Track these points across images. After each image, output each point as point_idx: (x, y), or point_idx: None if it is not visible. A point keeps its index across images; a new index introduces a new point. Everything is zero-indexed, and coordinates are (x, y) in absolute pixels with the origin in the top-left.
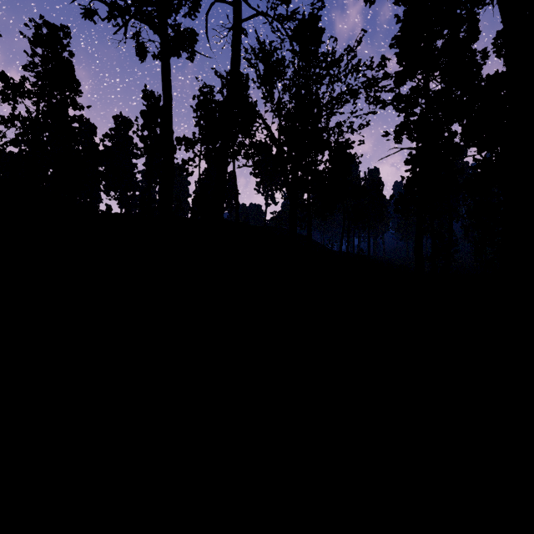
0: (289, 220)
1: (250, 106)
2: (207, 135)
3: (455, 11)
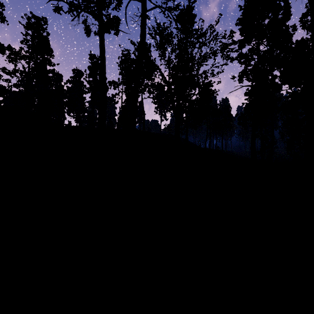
0: (175, 130)
1: (151, 61)
2: (126, 80)
3: (276, 2)
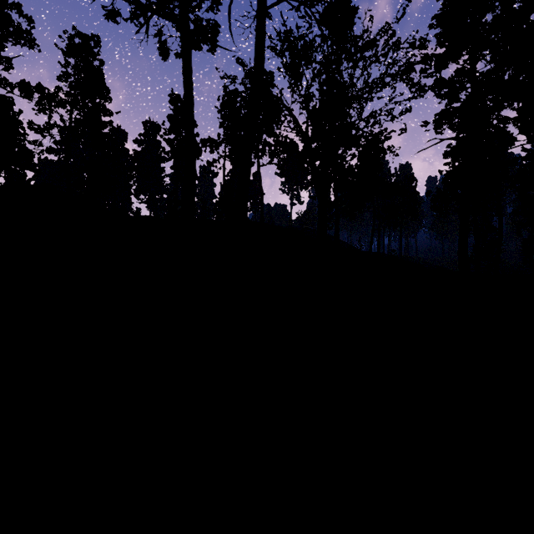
0: (318, 221)
1: (275, 96)
2: (231, 135)
3: None
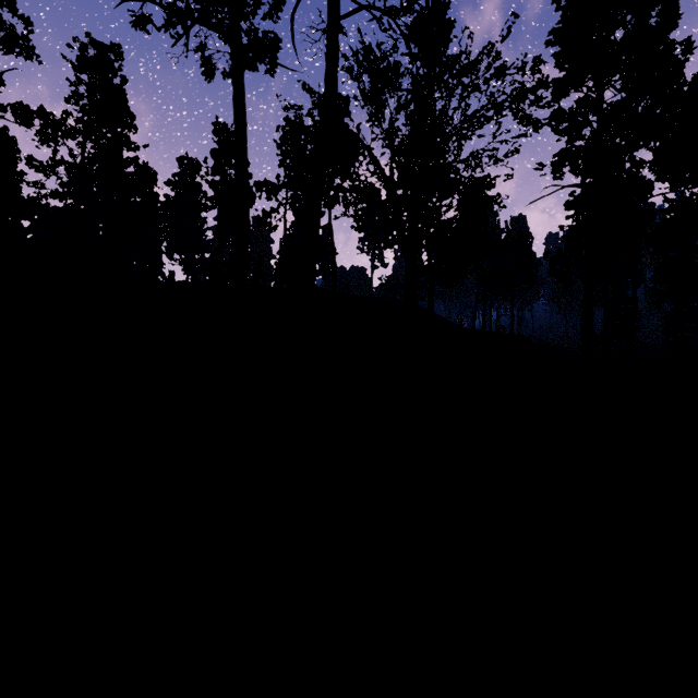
0: (405, 289)
1: (351, 132)
2: (294, 178)
3: None
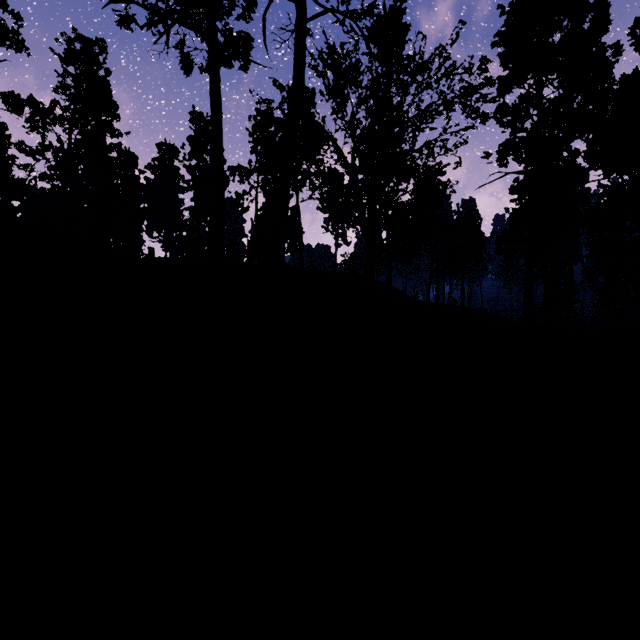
0: (366, 265)
1: (317, 124)
2: (265, 163)
3: None
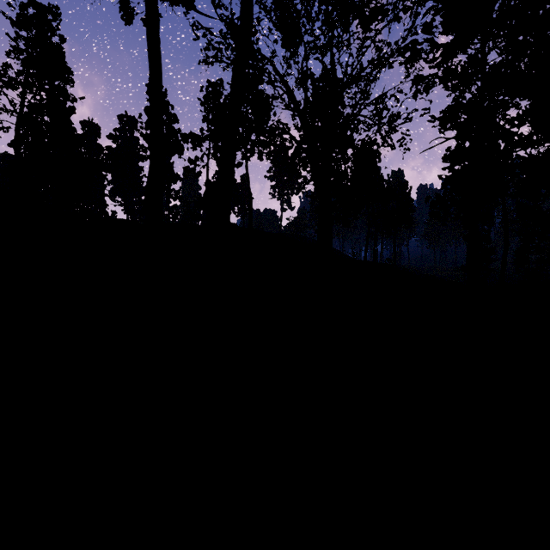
0: (319, 225)
1: (265, 58)
2: (216, 131)
3: None
